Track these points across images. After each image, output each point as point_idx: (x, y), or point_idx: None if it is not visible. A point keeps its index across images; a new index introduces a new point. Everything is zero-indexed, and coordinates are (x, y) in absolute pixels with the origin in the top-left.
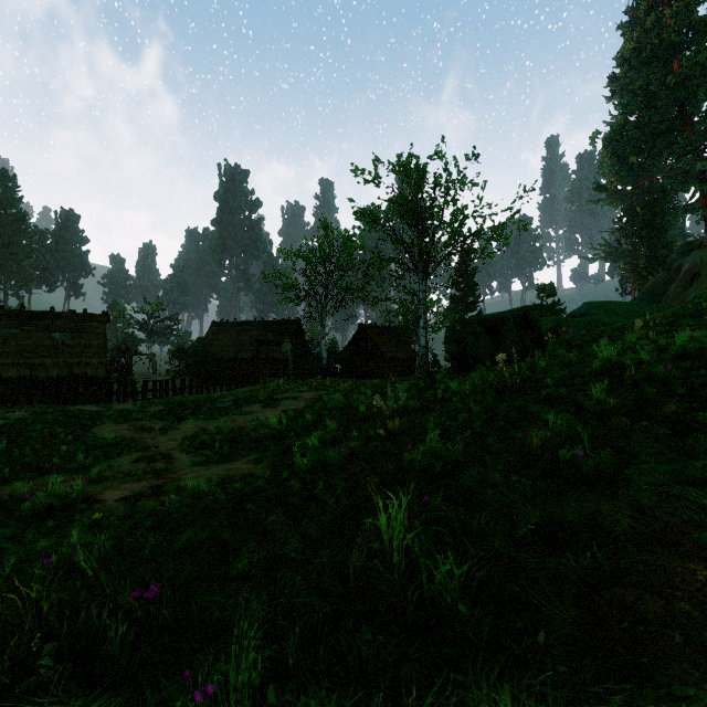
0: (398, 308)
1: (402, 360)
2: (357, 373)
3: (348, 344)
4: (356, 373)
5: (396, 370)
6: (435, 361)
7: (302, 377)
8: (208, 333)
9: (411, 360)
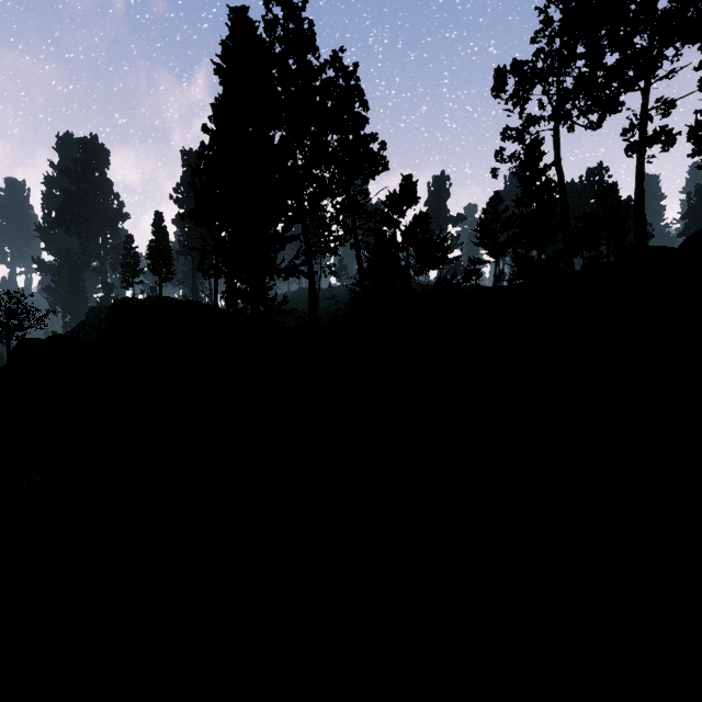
0: None
1: None
2: None
3: None
4: None
5: None
6: None
7: None
8: None
9: None
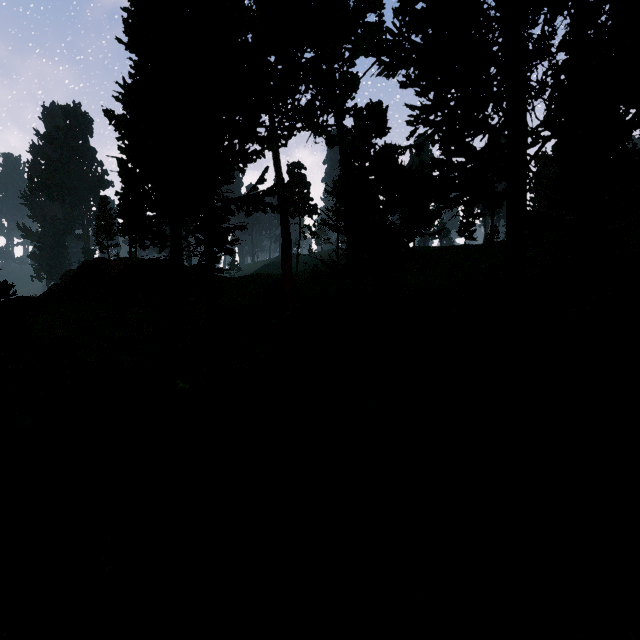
0: None
1: None
2: None
3: None
4: None
5: None
6: None
7: None
8: None
9: None
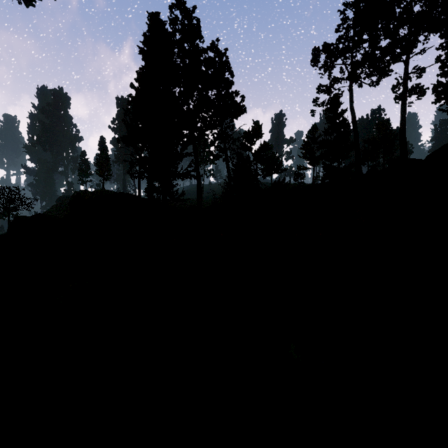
0: None
1: None
2: None
3: None
4: None
5: None
6: None
7: None
8: None
9: None
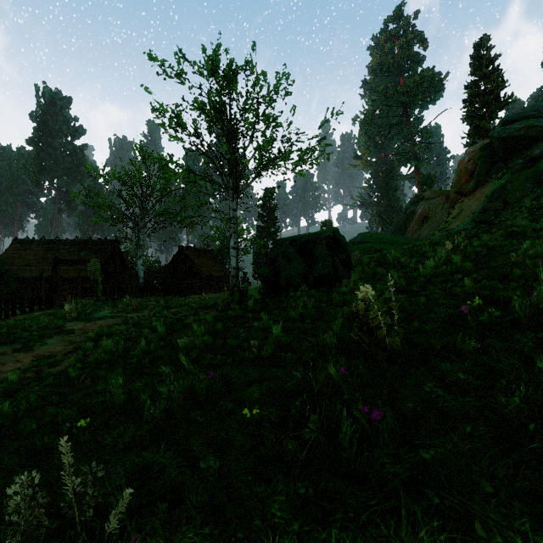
0: (214, 234)
1: (218, 278)
2: (176, 291)
3: (169, 263)
4: (174, 291)
5: (212, 287)
6: (245, 279)
7: (114, 296)
8: (7, 250)
9: (225, 278)
